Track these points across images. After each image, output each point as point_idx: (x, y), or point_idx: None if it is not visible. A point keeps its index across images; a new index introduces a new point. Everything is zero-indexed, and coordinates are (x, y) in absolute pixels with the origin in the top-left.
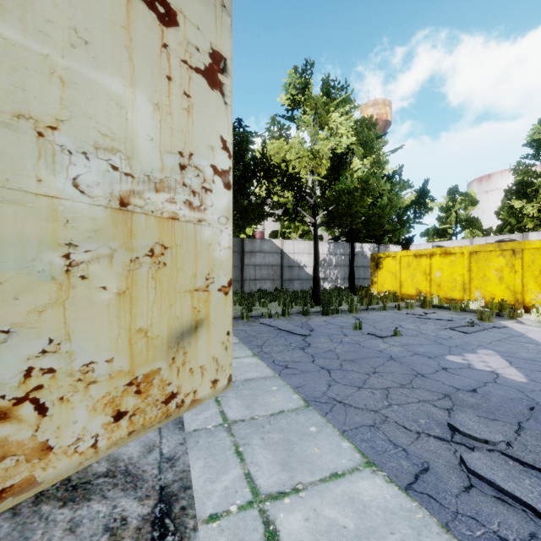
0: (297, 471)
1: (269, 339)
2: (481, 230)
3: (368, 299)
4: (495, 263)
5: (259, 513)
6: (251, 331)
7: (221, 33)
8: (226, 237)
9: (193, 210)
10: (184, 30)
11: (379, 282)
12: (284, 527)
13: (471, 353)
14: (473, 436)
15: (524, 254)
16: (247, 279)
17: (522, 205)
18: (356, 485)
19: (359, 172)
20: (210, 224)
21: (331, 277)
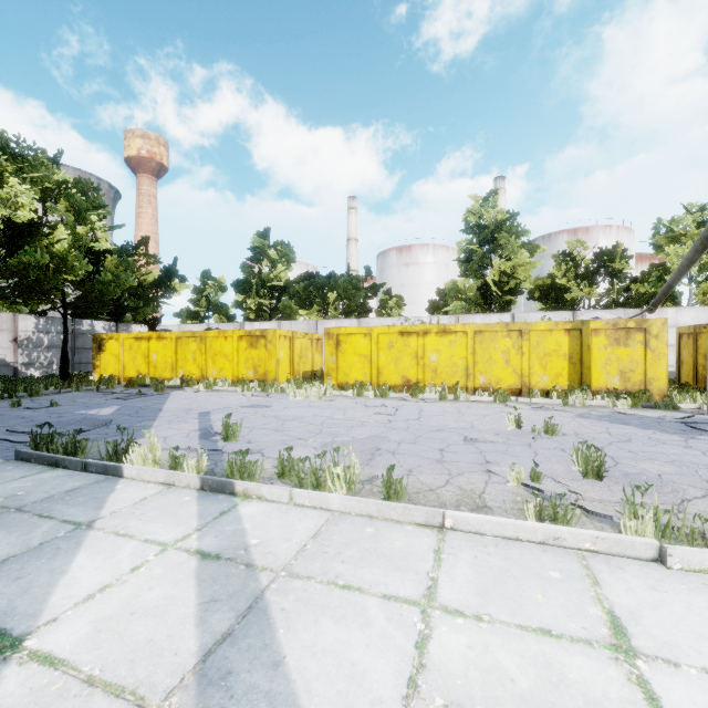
0: None
1: None
2: (228, 316)
3: (67, 383)
4: (192, 347)
5: None
6: None
7: None
8: None
9: None
10: None
11: (103, 366)
12: None
13: (100, 408)
14: (17, 431)
15: (207, 340)
16: None
17: (243, 300)
18: None
19: (65, 242)
20: None
21: (42, 362)
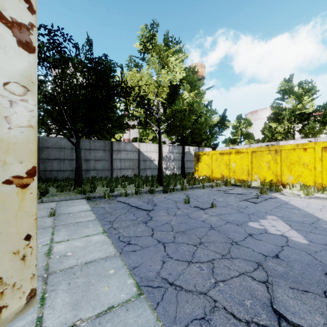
0: None
1: (121, 215)
2: (254, 140)
3: (193, 181)
4: (266, 158)
5: None
6: (108, 208)
7: None
8: (24, 113)
9: None
10: None
11: (199, 170)
12: None
13: (263, 219)
14: (302, 326)
15: (282, 152)
16: (115, 168)
17: (276, 126)
18: None
19: (187, 100)
20: None
21: (170, 167)
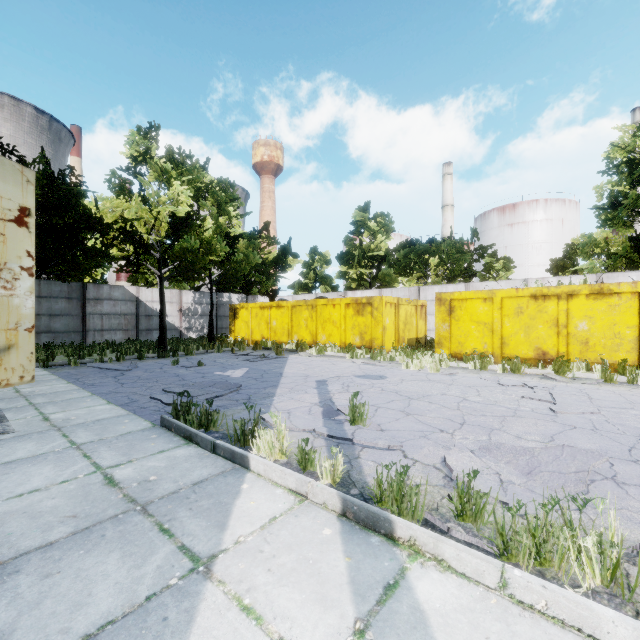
0: (69, 408)
1: (89, 375)
2: (332, 286)
3: (212, 345)
4: (304, 314)
5: (42, 416)
6: (75, 372)
7: (27, 196)
8: (31, 302)
9: (8, 290)
10: (1, 204)
11: (237, 331)
12: (53, 416)
13: (233, 370)
14: (169, 391)
15: (317, 308)
16: (91, 330)
17: (346, 270)
18: (96, 407)
19: (211, 230)
20: (19, 296)
21: (197, 327)
